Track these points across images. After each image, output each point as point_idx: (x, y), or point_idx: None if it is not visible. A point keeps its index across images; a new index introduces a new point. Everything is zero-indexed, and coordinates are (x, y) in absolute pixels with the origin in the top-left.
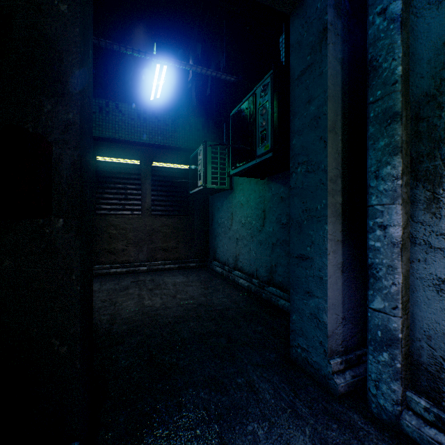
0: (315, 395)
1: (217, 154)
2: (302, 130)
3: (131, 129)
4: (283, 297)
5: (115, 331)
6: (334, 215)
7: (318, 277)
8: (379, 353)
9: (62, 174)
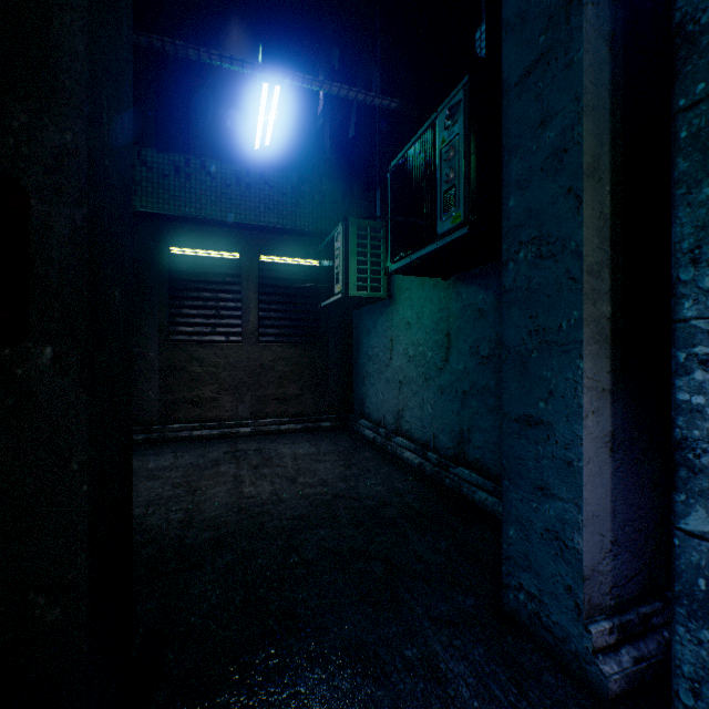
0: (559, 694)
1: (366, 240)
2: (527, 179)
3: (225, 202)
4: (483, 486)
5: (189, 542)
6: (595, 340)
7: (562, 460)
8: (703, 625)
9: (50, 255)
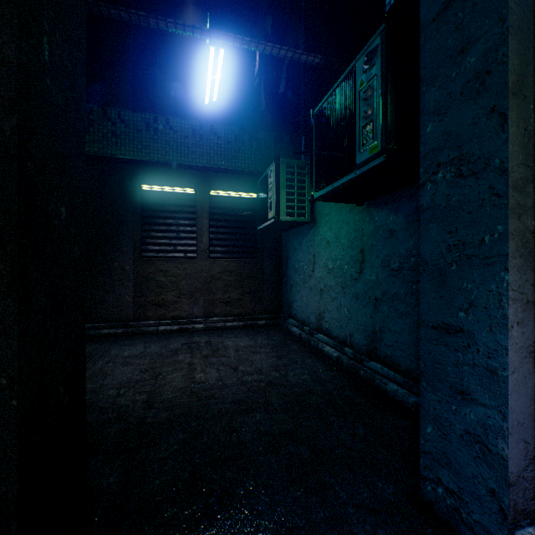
0: None
1: (293, 175)
2: (446, 105)
3: (184, 150)
4: (393, 379)
5: (149, 421)
6: (520, 253)
7: (484, 367)
8: None
9: None
